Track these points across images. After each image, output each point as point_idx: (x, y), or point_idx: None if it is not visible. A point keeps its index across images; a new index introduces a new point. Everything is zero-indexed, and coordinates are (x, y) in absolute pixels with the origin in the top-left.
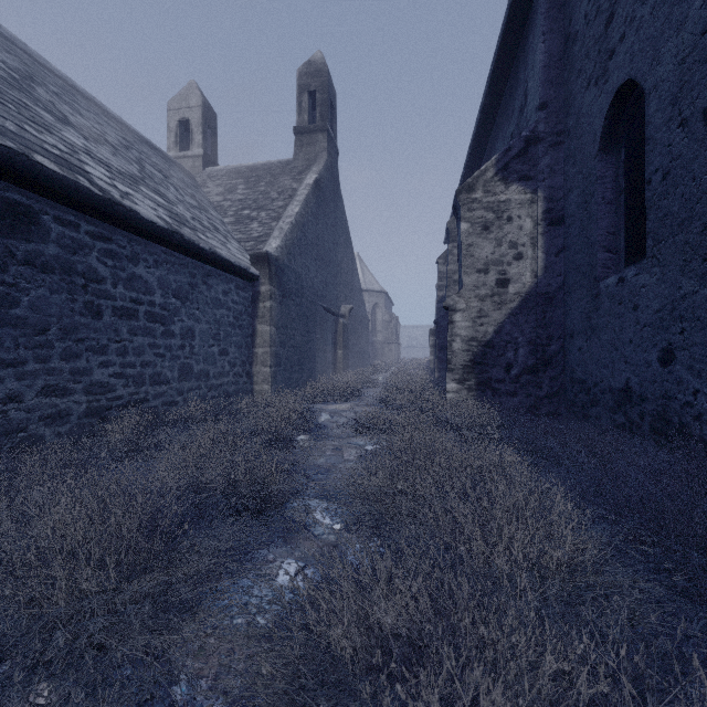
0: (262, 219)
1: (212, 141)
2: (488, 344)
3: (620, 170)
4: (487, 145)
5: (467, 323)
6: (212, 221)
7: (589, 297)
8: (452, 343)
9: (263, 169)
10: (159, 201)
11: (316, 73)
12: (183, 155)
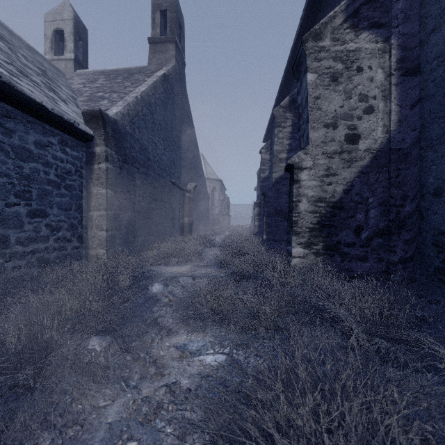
0: (112, 98)
1: (84, 51)
2: (337, 204)
3: None
4: None
5: (314, 182)
6: (53, 87)
7: None
8: (298, 203)
9: (123, 70)
10: None
11: None
12: (57, 58)
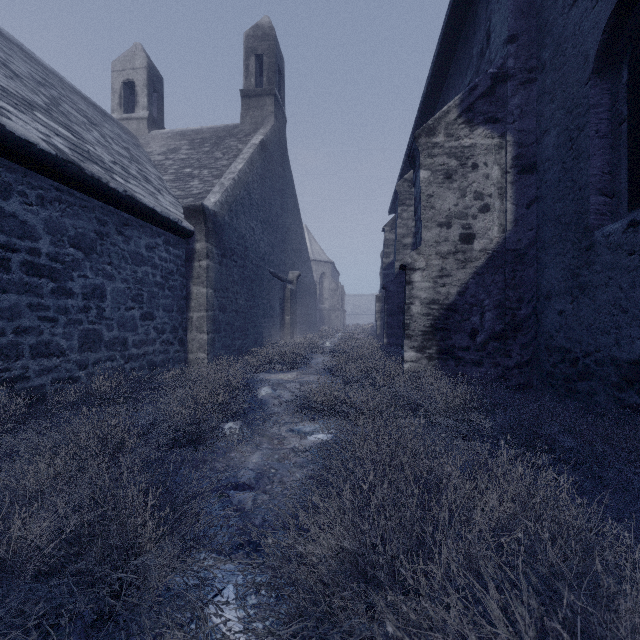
0: (203, 176)
1: (158, 105)
2: (451, 307)
3: (620, 95)
4: (436, 108)
5: (428, 283)
6: (145, 173)
7: (576, 251)
8: (410, 305)
9: (209, 132)
10: (62, 133)
11: (263, 36)
12: (128, 117)
